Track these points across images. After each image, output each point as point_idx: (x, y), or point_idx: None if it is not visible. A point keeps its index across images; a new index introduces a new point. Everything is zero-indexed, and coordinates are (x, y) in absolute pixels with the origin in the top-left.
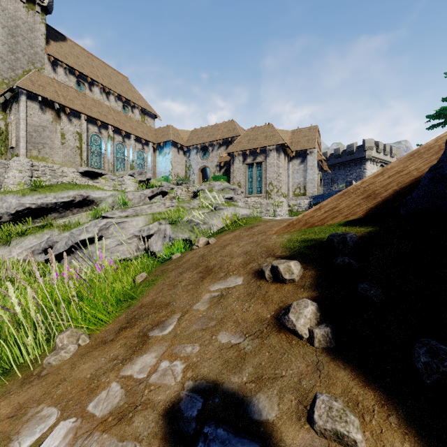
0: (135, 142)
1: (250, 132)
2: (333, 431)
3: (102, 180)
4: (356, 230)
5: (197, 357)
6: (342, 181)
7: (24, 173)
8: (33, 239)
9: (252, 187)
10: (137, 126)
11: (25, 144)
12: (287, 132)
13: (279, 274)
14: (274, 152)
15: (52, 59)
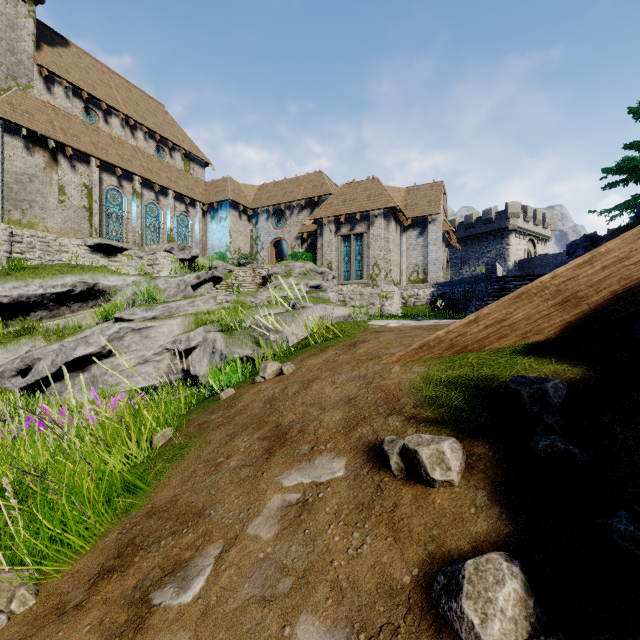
0: (175, 201)
1: (346, 189)
2: None
3: (123, 258)
4: (554, 367)
5: None
6: (476, 262)
7: None
8: (3, 353)
9: (349, 270)
10: (178, 178)
11: (0, 201)
12: (399, 190)
13: (421, 467)
14: (380, 219)
15: (44, 72)
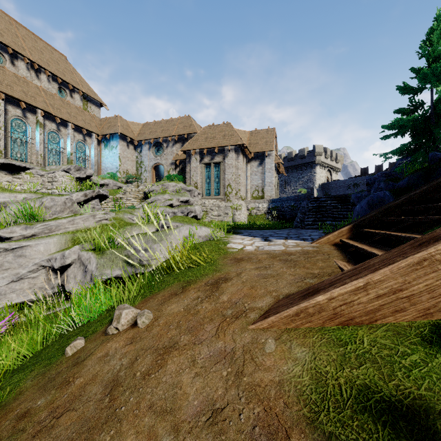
0: (74, 131)
1: (207, 130)
2: None
3: (26, 175)
4: None
5: None
6: (295, 184)
7: None
8: None
9: (210, 188)
10: (76, 113)
11: None
12: (245, 132)
13: None
14: (232, 153)
15: None
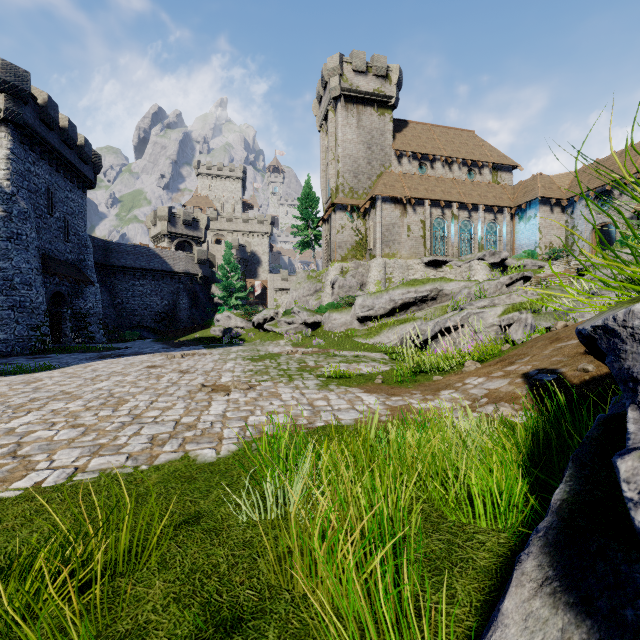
0: (485, 213)
1: None
2: (582, 368)
3: (446, 268)
4: None
5: (538, 364)
6: None
7: (380, 271)
8: (403, 328)
9: None
10: (486, 192)
11: (380, 244)
12: None
13: None
14: None
15: (398, 153)
